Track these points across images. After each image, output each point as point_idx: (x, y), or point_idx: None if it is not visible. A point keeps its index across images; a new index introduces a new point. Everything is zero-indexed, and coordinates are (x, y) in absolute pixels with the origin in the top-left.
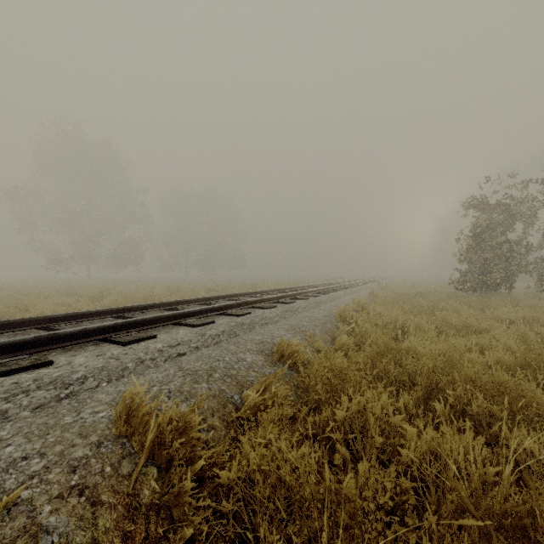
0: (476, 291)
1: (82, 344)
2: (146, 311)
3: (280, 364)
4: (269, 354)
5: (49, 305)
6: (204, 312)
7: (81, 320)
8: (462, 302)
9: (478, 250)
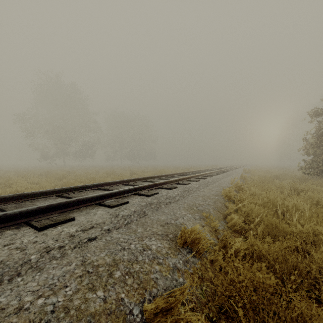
0: (319, 176)
1: (5, 227)
2: (81, 191)
3: (184, 250)
4: (173, 238)
5: (25, 184)
6: (121, 193)
7: (26, 199)
8: (313, 183)
9: (320, 146)
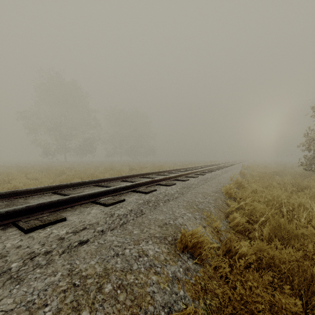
0: None
1: None
2: (77, 187)
3: (184, 255)
4: (172, 241)
5: (24, 180)
6: (118, 190)
7: (20, 196)
8: None
9: None
